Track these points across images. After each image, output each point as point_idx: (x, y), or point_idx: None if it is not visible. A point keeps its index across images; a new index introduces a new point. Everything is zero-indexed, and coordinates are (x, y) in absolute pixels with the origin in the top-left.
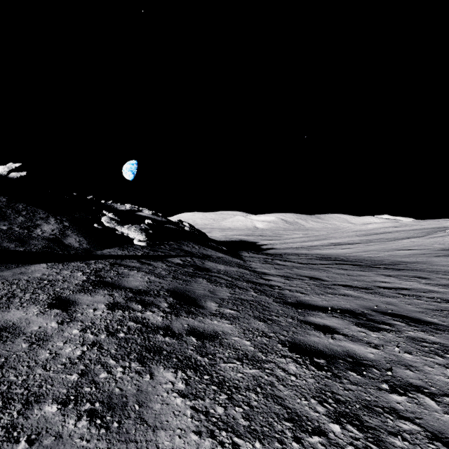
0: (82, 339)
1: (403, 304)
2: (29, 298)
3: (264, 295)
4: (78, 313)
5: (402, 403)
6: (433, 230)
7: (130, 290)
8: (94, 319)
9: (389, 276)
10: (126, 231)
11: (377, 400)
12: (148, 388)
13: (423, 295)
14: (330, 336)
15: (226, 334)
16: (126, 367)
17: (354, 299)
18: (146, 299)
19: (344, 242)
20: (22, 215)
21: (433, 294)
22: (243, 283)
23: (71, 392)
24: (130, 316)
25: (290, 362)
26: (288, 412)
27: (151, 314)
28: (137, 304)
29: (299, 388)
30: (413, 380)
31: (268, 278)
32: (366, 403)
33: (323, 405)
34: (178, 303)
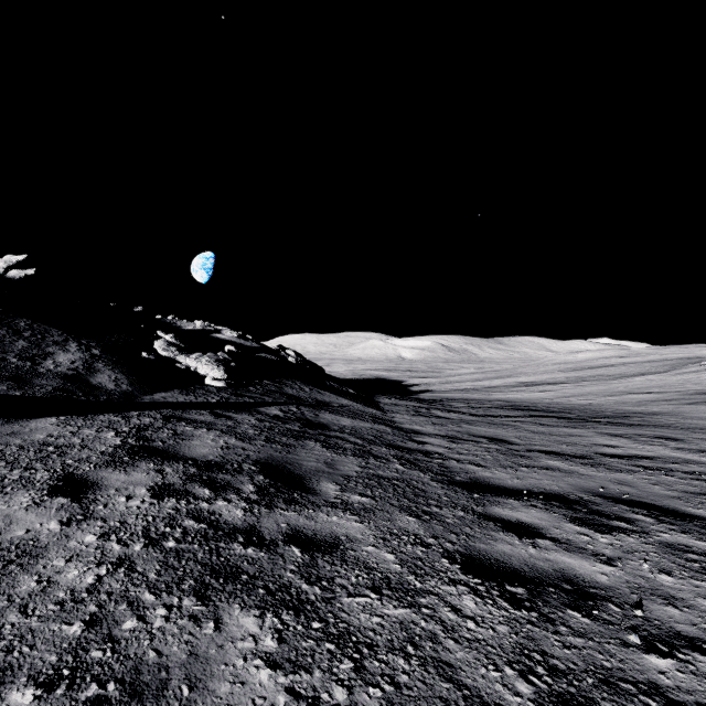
0: (100, 552)
1: (646, 483)
2: (18, 477)
3: (417, 468)
4: (99, 504)
5: (668, 673)
6: (682, 362)
7: (192, 461)
8: (125, 515)
9: (617, 435)
10: (194, 364)
11: (623, 667)
12: (209, 649)
13: (676, 469)
14: (529, 542)
15: (354, 540)
16: (173, 607)
17: (564, 475)
18: (218, 479)
19: (540, 381)
20: (23, 338)
21: (692, 466)
22: (381, 449)
23: (66, 661)
24: (189, 508)
25: (465, 593)
26: (466, 695)
27: (225, 505)
28: (203, 488)
29: (482, 645)
30: (682, 626)
31: (422, 439)
32: (605, 673)
33: (527, 681)
34: (272, 485)
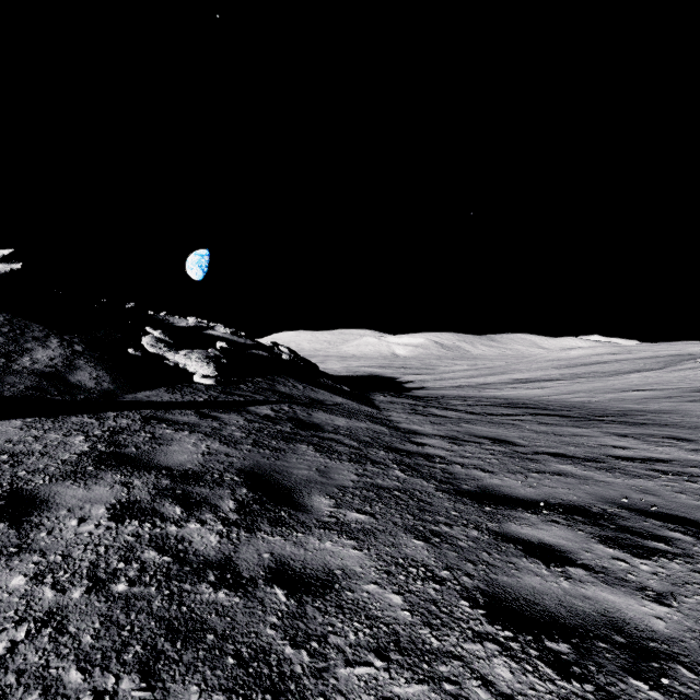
0: (25, 603)
1: (670, 491)
2: None
3: (419, 475)
4: (42, 530)
5: None
6: (676, 359)
7: (166, 471)
8: (72, 545)
9: (625, 435)
10: (183, 361)
11: None
12: None
13: (697, 473)
14: (559, 571)
15: (351, 576)
16: (105, 693)
17: (580, 482)
18: (194, 493)
19: (535, 378)
20: (0, 333)
21: None
22: (378, 453)
23: None
24: (153, 533)
25: (495, 654)
26: None
27: (197, 529)
28: (174, 505)
29: None
30: None
31: (421, 440)
32: None
33: None
34: (256, 500)
